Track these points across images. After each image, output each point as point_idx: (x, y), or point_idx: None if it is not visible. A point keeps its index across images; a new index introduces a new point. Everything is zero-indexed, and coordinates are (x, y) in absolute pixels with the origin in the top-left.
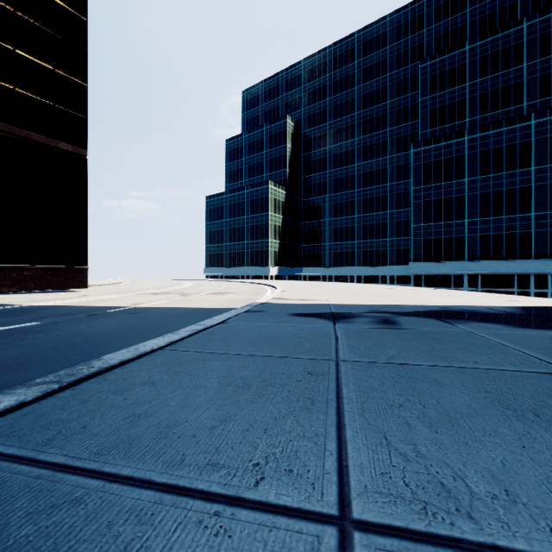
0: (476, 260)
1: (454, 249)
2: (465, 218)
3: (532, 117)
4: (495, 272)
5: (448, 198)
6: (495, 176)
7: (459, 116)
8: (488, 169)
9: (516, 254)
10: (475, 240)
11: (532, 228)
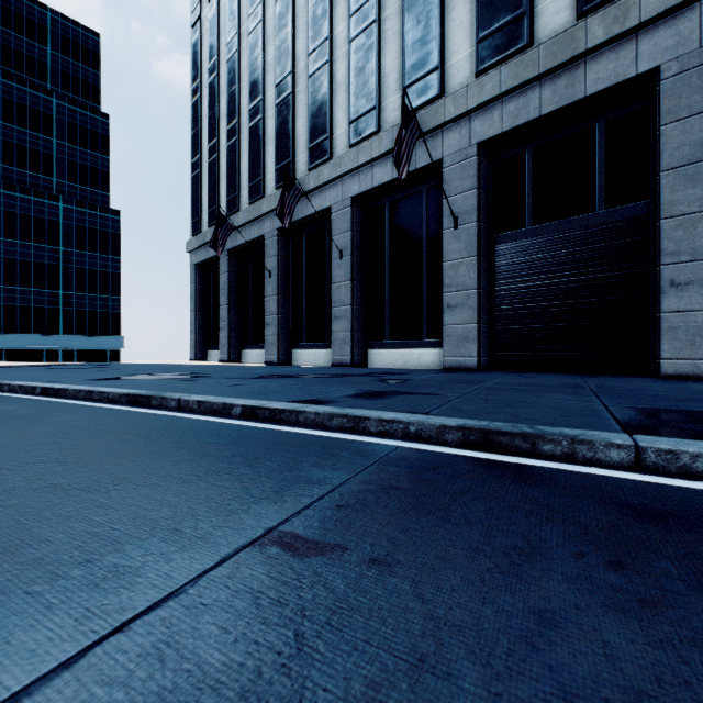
0: (0, 333)
1: None
2: None
3: (61, 200)
4: (23, 346)
5: None
6: (23, 244)
7: None
8: (15, 234)
9: (46, 328)
10: None
11: (61, 305)
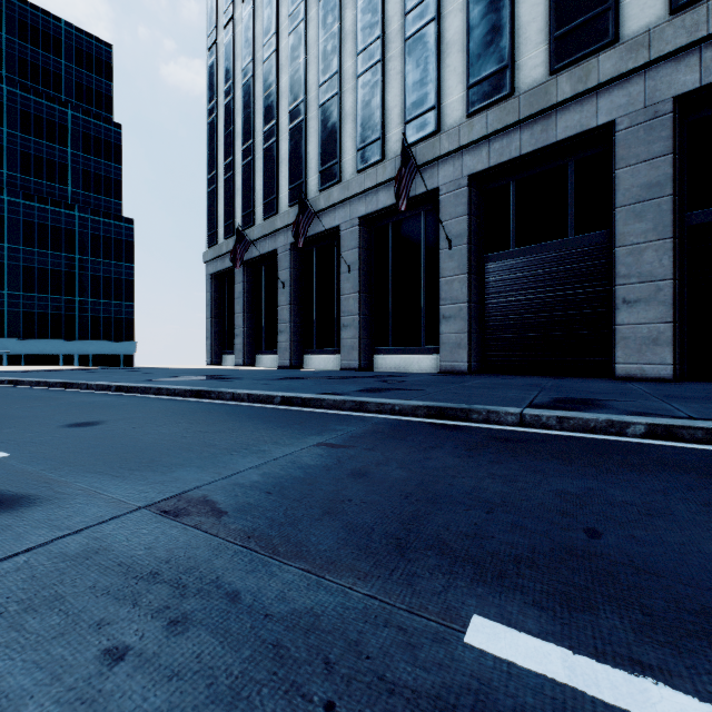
0: (19, 338)
1: None
2: (5, 289)
3: (77, 209)
4: (41, 351)
5: None
6: (41, 252)
7: None
8: (34, 242)
9: (62, 334)
10: (18, 315)
11: (77, 311)
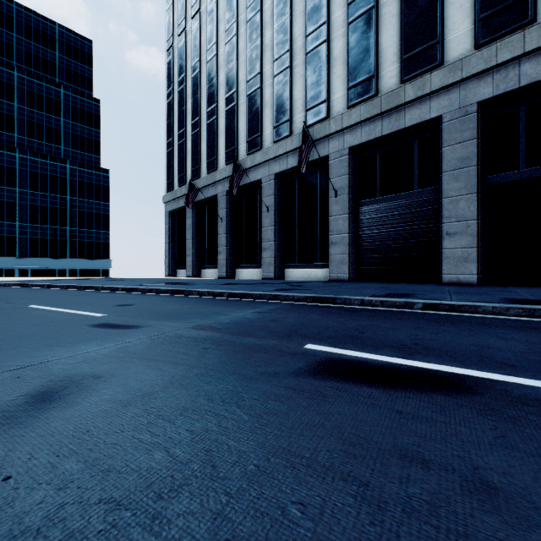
0: (27, 257)
1: (6, 246)
2: (17, 221)
3: (68, 163)
4: (43, 267)
5: (0, 201)
6: (43, 194)
7: (8, 127)
8: (37, 187)
9: (58, 254)
10: (26, 241)
11: (68, 237)
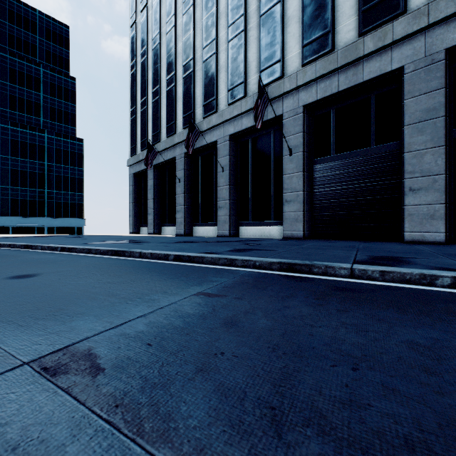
0: (8, 216)
1: None
2: None
3: (46, 132)
4: (23, 224)
5: None
6: (23, 160)
7: None
8: (18, 154)
9: (36, 213)
10: (8, 201)
11: (46, 198)
